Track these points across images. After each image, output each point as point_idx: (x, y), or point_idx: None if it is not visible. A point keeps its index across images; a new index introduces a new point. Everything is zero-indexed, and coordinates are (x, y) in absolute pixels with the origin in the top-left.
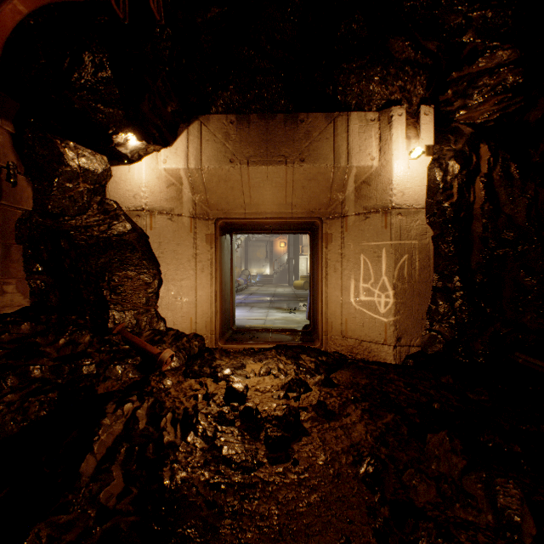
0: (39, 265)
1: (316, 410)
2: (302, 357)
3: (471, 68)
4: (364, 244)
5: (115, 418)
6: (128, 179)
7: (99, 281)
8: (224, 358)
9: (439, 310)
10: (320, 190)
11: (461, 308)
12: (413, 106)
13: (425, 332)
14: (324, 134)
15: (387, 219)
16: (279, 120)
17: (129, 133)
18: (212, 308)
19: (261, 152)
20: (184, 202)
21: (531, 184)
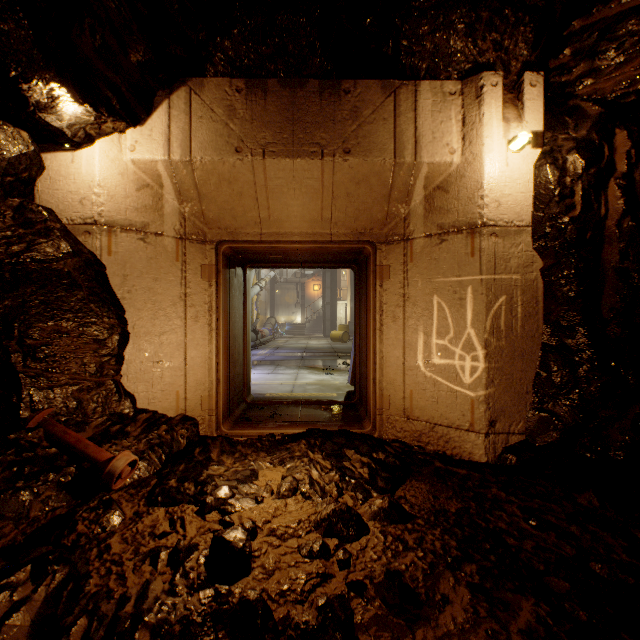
0: None
1: (384, 596)
2: (347, 454)
3: (607, 8)
4: (438, 280)
5: None
6: (71, 174)
7: None
8: (226, 457)
9: (554, 380)
10: (372, 200)
11: (590, 376)
12: (511, 75)
13: (531, 413)
14: (380, 113)
15: (474, 242)
16: (311, 89)
17: (52, 83)
18: (211, 376)
19: (284, 138)
20: (167, 215)
21: None
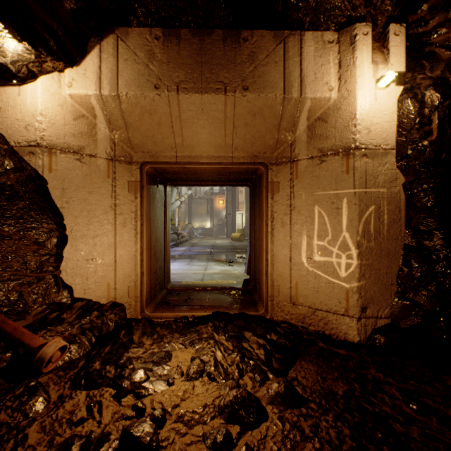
0: None
1: None
2: (246, 335)
3: None
4: (319, 193)
5: None
6: (18, 105)
7: None
8: (146, 338)
9: (414, 274)
10: (265, 129)
11: (445, 272)
12: (378, 28)
13: (395, 301)
14: (272, 57)
15: (349, 162)
16: (216, 37)
17: None
18: (136, 270)
19: (194, 77)
20: (99, 140)
21: None
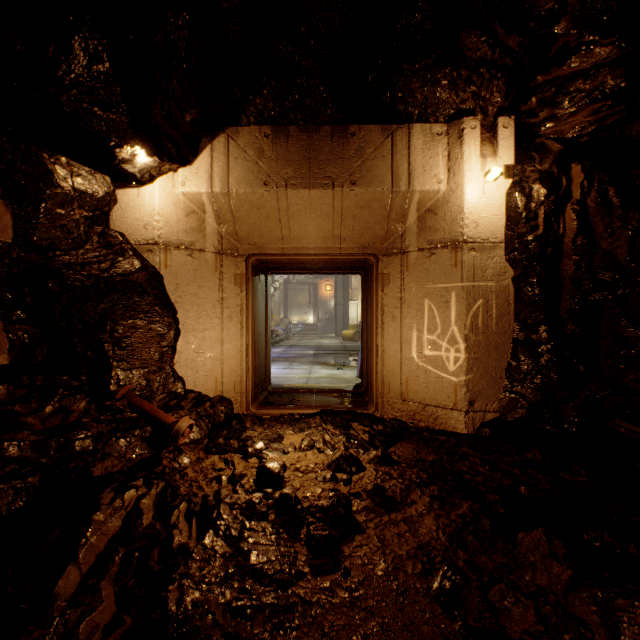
0: (21, 312)
1: (372, 498)
2: (353, 426)
3: (561, 69)
4: (429, 286)
5: (111, 511)
6: (138, 206)
7: (98, 332)
8: (257, 427)
9: (522, 368)
10: (374, 220)
11: (549, 365)
12: (489, 117)
13: (504, 395)
14: (380, 151)
15: (457, 256)
16: (324, 133)
17: (136, 147)
18: (242, 365)
19: (302, 173)
20: (208, 235)
21: (634, 212)
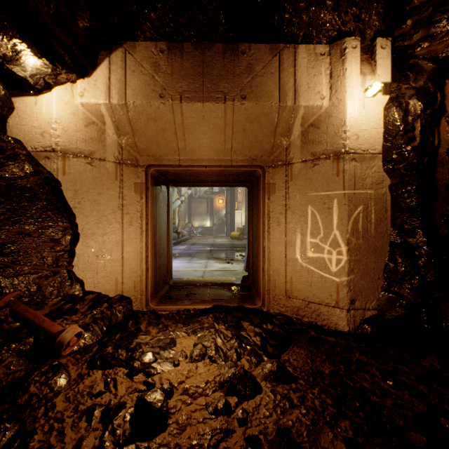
0: None
1: None
2: (243, 325)
3: None
4: (312, 194)
5: None
6: (35, 113)
7: None
8: (152, 328)
9: (399, 269)
10: (262, 134)
11: (427, 267)
12: (366, 41)
13: (382, 294)
14: (268, 68)
15: (339, 166)
16: (217, 50)
17: (14, 39)
18: (141, 266)
19: (196, 87)
20: (108, 145)
21: None
